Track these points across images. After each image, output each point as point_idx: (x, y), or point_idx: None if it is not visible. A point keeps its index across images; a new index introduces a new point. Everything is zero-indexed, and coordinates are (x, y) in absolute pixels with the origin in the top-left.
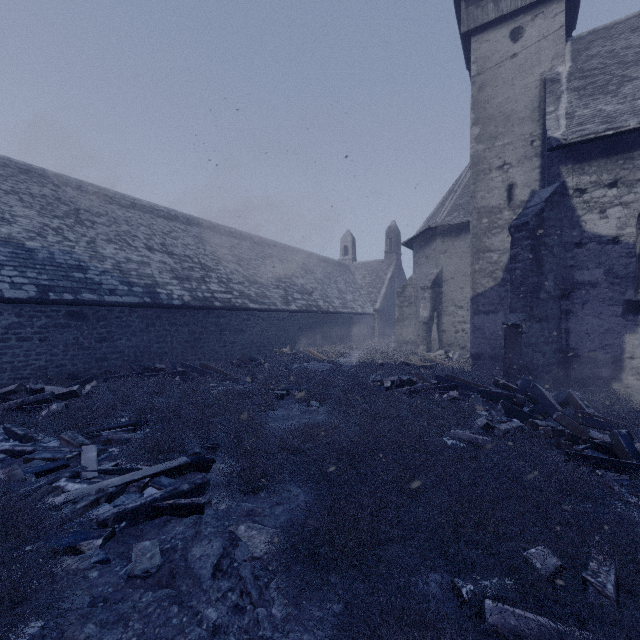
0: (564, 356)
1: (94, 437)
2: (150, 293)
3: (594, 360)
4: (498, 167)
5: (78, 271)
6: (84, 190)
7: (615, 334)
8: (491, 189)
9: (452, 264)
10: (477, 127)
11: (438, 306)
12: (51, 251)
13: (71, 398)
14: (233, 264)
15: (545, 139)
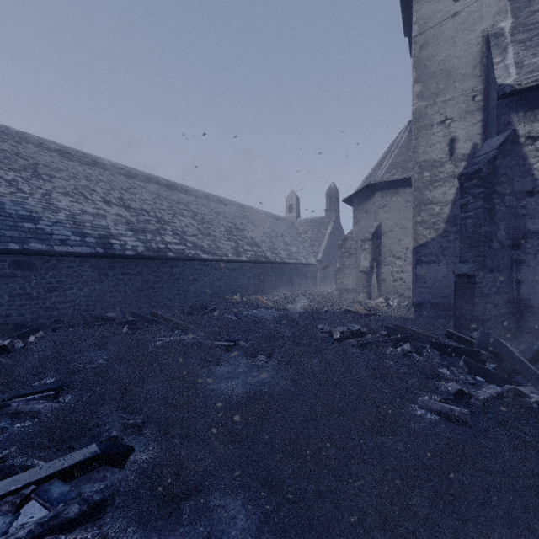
0: (515, 306)
1: (3, 407)
2: (103, 244)
3: None
4: (440, 122)
5: (28, 221)
6: (46, 147)
7: None
8: (433, 144)
9: (390, 218)
10: (419, 84)
11: (377, 257)
12: (1, 201)
13: (1, 353)
14: (188, 218)
15: (488, 92)
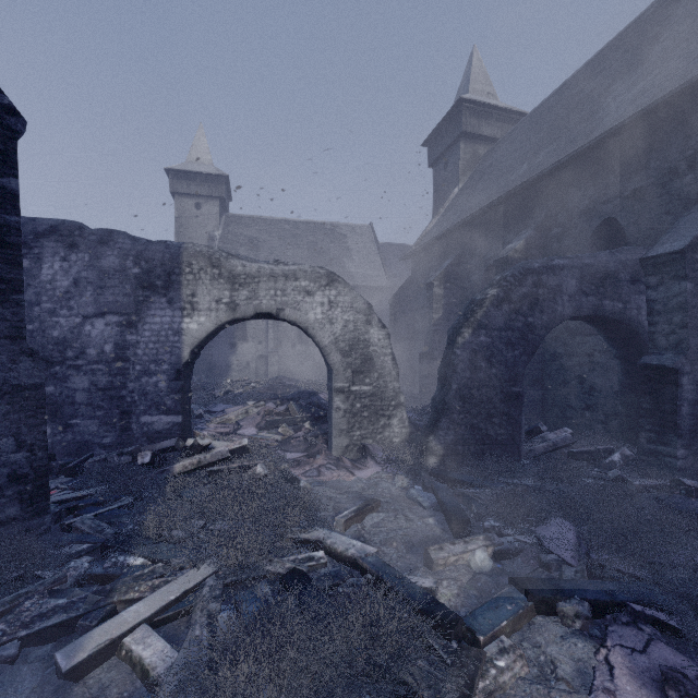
0: (211, 365)
1: None
2: None
3: (221, 366)
4: None
5: None
6: None
7: (228, 356)
8: None
9: None
10: None
11: None
12: None
13: None
14: None
15: None
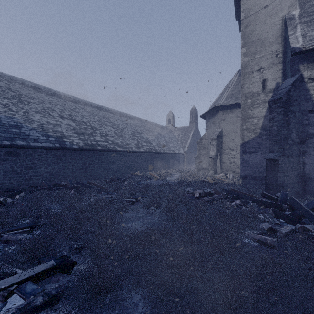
0: (302, 178)
1: None
2: (59, 141)
3: None
4: (257, 70)
5: (15, 128)
6: (26, 85)
7: None
8: (253, 82)
9: (228, 126)
10: (244, 48)
11: (220, 149)
12: None
13: None
14: (109, 126)
15: (286, 52)
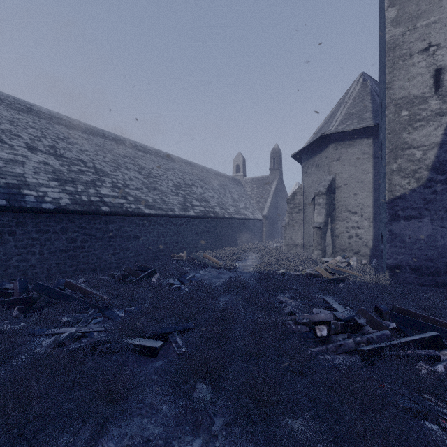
0: None
1: None
2: (10, 194)
3: None
4: (421, 50)
5: None
6: None
7: None
8: (412, 76)
9: (345, 171)
10: (394, 8)
11: (332, 212)
12: None
13: None
14: (133, 172)
15: None
